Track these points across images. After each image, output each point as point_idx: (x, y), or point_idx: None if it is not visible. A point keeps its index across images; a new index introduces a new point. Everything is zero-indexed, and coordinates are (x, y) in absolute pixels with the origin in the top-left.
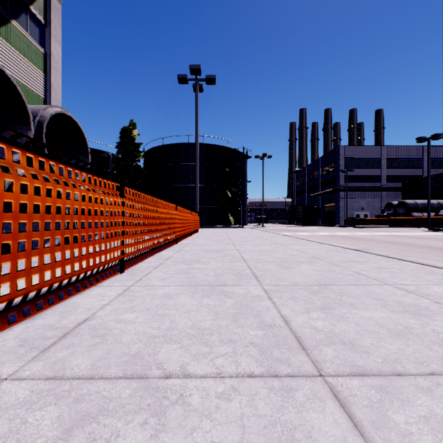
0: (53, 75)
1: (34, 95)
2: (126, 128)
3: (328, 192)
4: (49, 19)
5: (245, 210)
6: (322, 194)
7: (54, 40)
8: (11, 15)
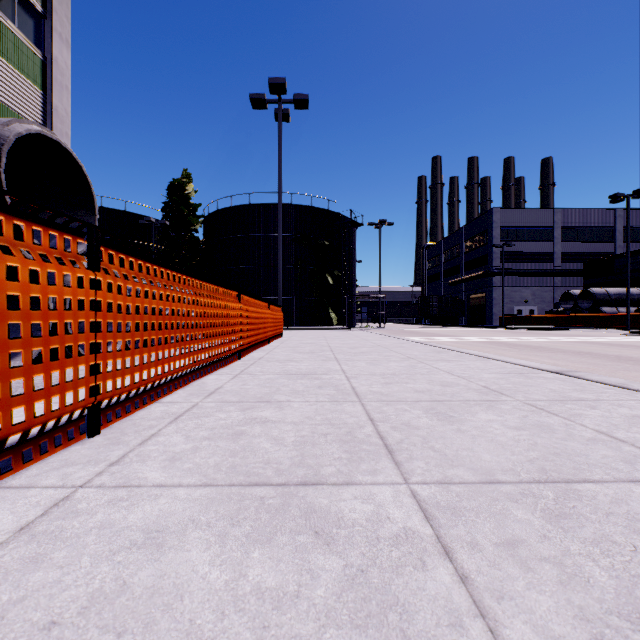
0: (57, 94)
1: None
2: (176, 181)
3: (476, 276)
4: (50, 6)
5: (353, 303)
6: (466, 279)
7: (58, 39)
8: None
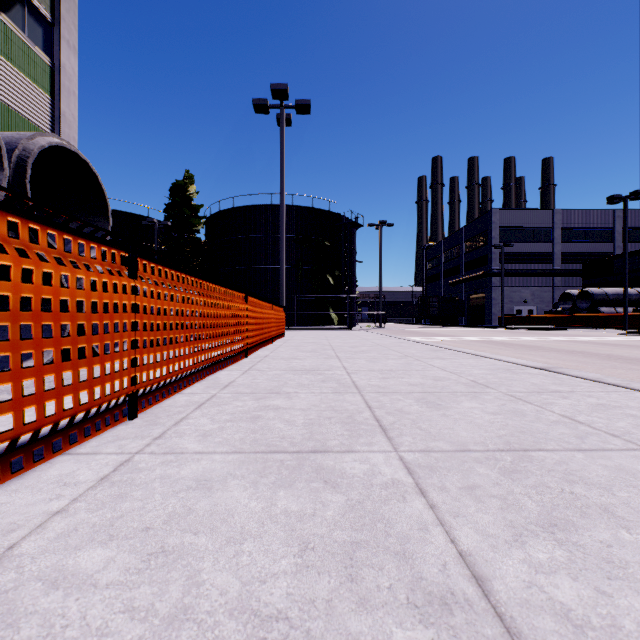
0: (65, 100)
1: (34, 129)
2: (179, 183)
3: (475, 277)
4: (58, 14)
5: (354, 303)
6: (466, 280)
7: (66, 46)
8: None
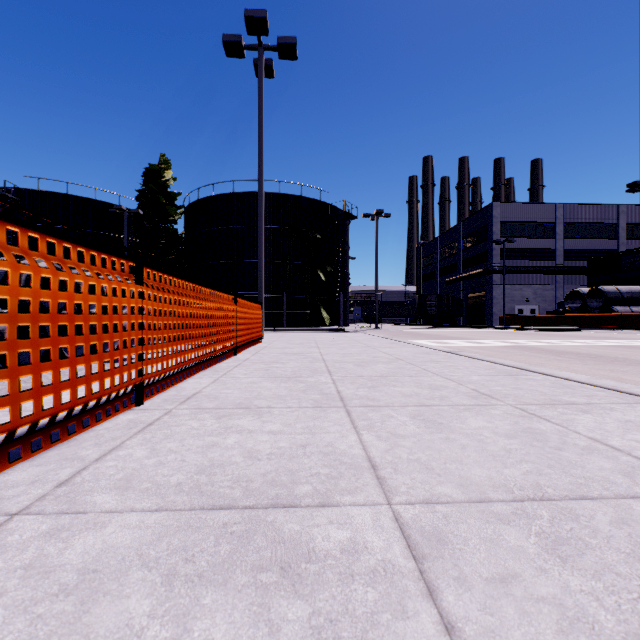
0: None
1: None
2: (153, 167)
3: (475, 274)
4: None
5: (347, 302)
6: (464, 277)
7: None
8: None
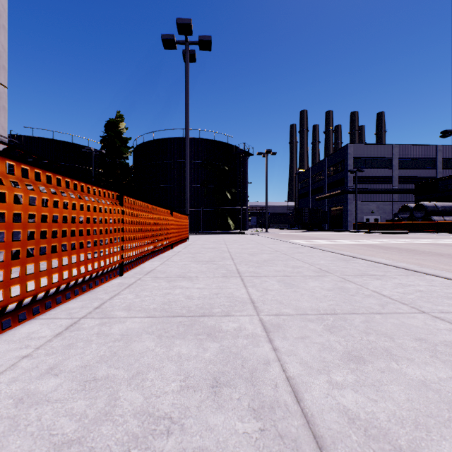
0: None
1: None
2: (112, 120)
3: (335, 194)
4: None
5: (246, 213)
6: (328, 196)
7: None
8: None
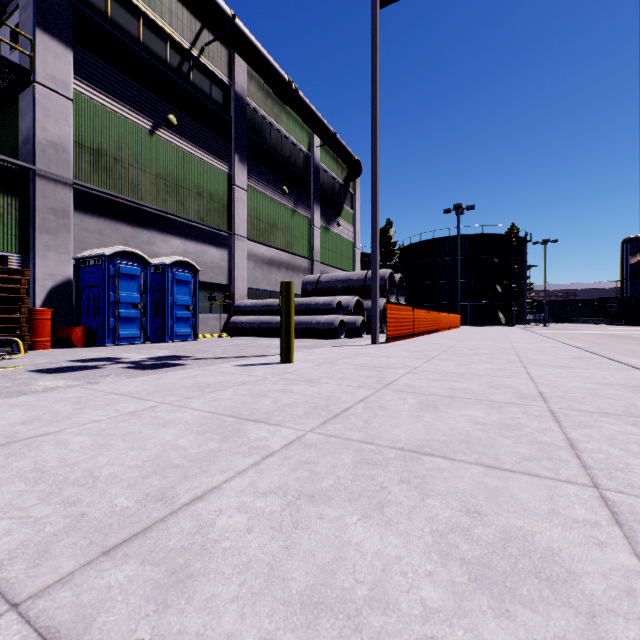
0: (357, 225)
1: (350, 243)
2: (383, 229)
3: None
4: (355, 189)
5: (523, 305)
6: None
7: (357, 201)
8: (343, 202)
